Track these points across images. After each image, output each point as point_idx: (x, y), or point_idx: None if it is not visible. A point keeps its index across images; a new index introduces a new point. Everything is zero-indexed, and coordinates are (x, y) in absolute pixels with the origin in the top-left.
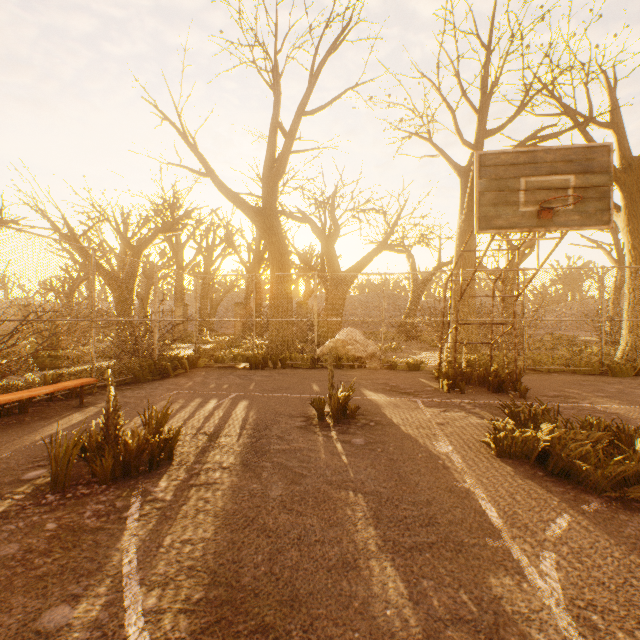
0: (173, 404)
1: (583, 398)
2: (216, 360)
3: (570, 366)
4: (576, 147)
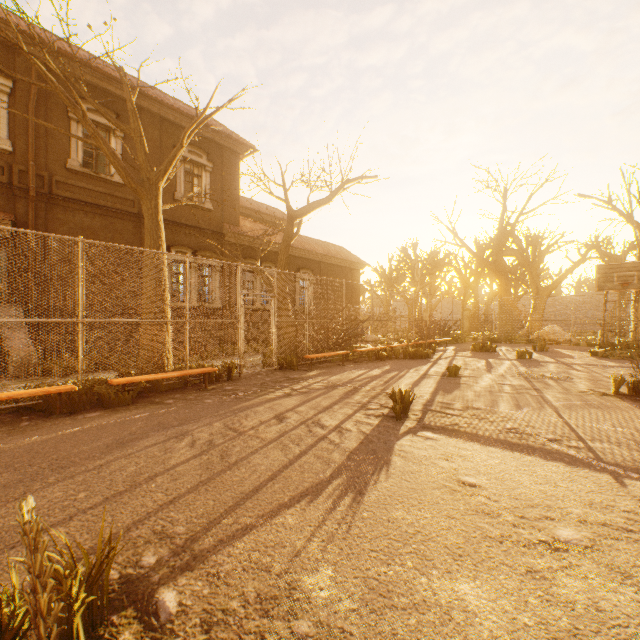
0: None
1: None
2: (474, 339)
3: None
4: (637, 262)
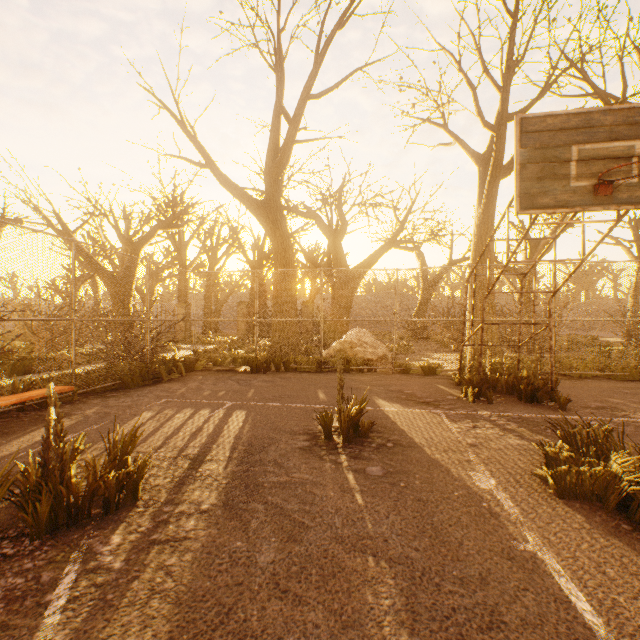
0: (158, 416)
1: (634, 410)
2: (215, 363)
3: (604, 371)
4: None
